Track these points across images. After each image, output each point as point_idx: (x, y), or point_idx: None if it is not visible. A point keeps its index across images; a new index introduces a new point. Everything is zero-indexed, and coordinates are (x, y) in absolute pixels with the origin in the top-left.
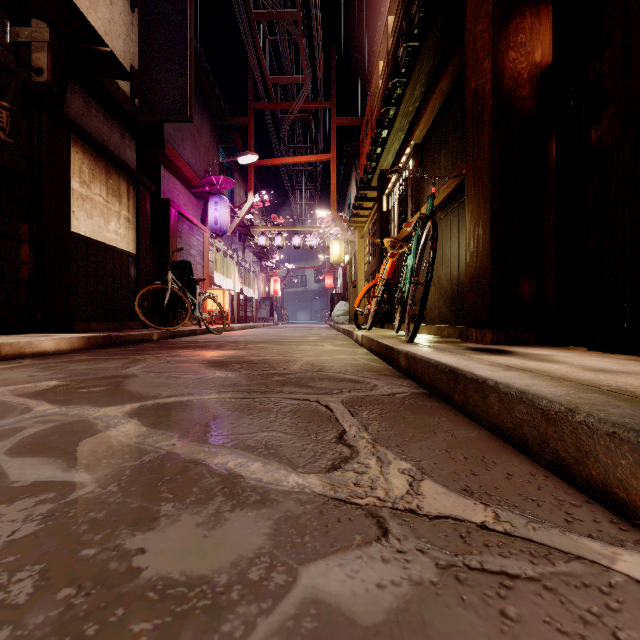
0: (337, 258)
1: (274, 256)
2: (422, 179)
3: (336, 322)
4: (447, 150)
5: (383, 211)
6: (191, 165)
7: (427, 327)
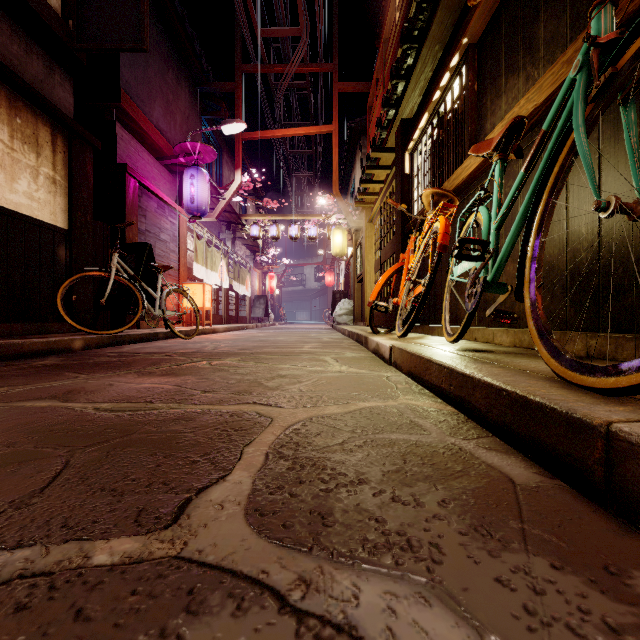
0: (339, 249)
1: (270, 250)
2: (482, 96)
3: (338, 322)
4: (556, 4)
5: (405, 174)
6: (162, 131)
7: (510, 333)
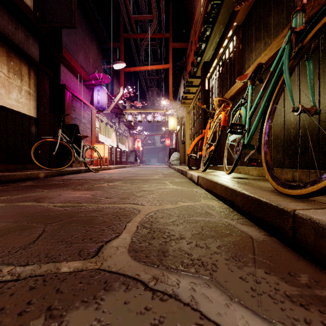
0: (173, 127)
1: (137, 127)
2: (243, 51)
3: (172, 164)
4: (279, 7)
5: (205, 89)
6: (83, 67)
7: (257, 169)
